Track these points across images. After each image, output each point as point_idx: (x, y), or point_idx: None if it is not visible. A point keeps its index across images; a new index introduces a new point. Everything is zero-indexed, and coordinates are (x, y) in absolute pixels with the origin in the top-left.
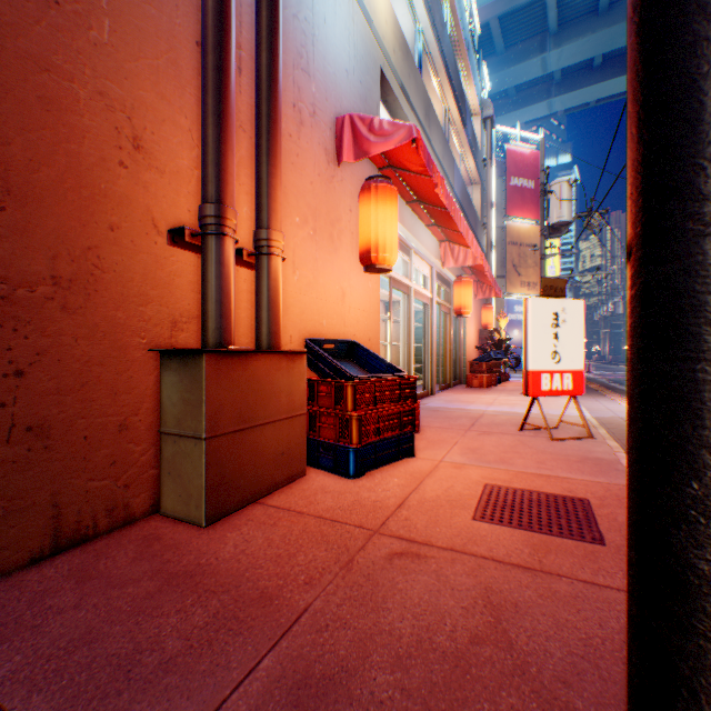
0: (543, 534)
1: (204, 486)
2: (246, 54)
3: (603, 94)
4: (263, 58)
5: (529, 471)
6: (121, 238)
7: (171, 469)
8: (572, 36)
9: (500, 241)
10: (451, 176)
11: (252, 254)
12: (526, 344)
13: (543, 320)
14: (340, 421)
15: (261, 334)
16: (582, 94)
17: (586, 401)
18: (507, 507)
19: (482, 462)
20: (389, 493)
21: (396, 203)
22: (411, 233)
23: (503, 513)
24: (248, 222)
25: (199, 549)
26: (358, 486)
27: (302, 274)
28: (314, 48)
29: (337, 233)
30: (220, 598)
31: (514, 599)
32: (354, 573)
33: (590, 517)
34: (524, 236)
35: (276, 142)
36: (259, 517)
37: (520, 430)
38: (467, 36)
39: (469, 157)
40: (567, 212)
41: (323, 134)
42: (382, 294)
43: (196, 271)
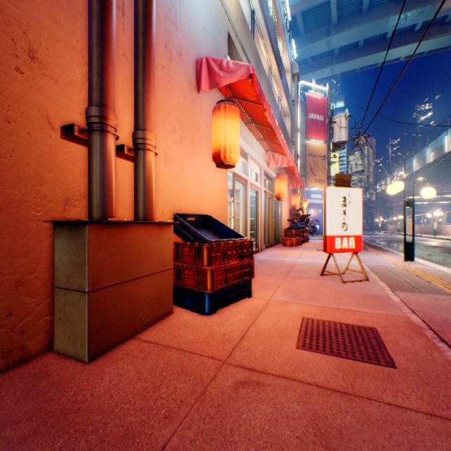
0: (350, 360)
1: (87, 329)
2: (128, 2)
3: (364, 64)
4: (140, 2)
5: (331, 306)
6: (17, 129)
7: (62, 316)
8: (346, 27)
9: (302, 153)
10: (273, 109)
11: (132, 149)
12: (325, 218)
13: (336, 202)
14: (198, 273)
15: (138, 210)
16: (352, 64)
17: (358, 255)
18: (320, 336)
19: (298, 300)
20: (234, 327)
21: (238, 119)
22: (248, 144)
23: (318, 342)
24: (130, 127)
25: (79, 385)
26: (211, 321)
27: (172, 168)
28: (181, 8)
29: (197, 140)
30: (88, 438)
31: (338, 425)
32: (207, 405)
33: (380, 343)
34: (317, 150)
35: (150, 66)
36: (133, 351)
37: (320, 275)
38: (282, 20)
39: (284, 98)
40: (344, 135)
41: (187, 70)
42: (228, 185)
43: (86, 160)
